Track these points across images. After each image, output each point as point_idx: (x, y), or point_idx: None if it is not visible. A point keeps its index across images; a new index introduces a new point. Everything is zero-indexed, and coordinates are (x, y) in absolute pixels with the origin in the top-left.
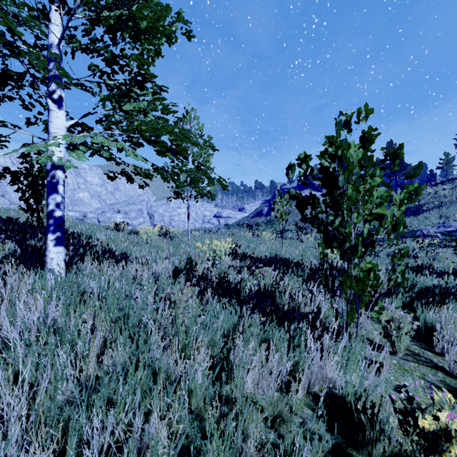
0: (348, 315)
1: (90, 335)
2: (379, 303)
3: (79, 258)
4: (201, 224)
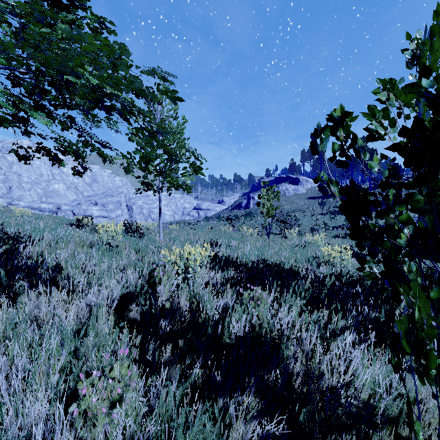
0: None
1: None
2: None
3: None
4: (181, 216)
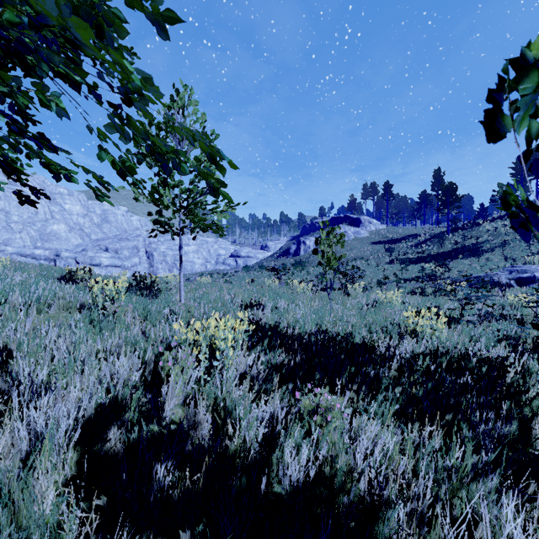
0: None
1: None
2: None
3: None
4: (214, 265)
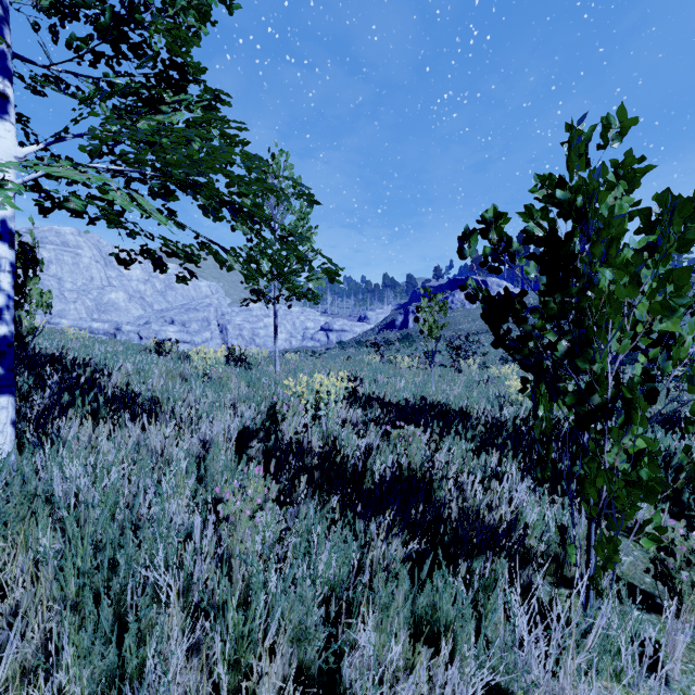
0: (596, 549)
1: (4, 628)
2: (655, 517)
3: (62, 412)
4: (301, 341)
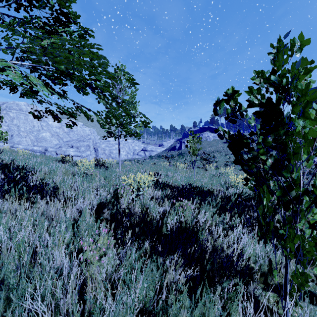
0: (293, 277)
1: None
2: None
3: (3, 195)
4: (132, 156)
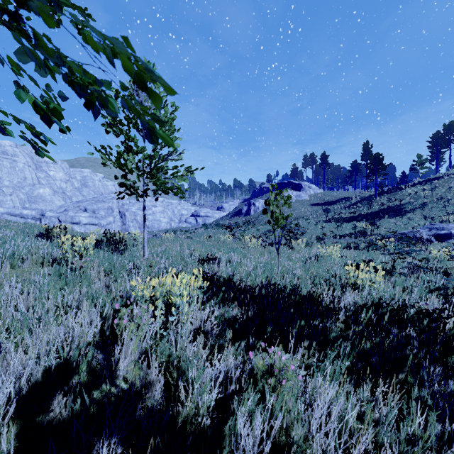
0: None
1: None
2: None
3: None
4: (178, 224)
